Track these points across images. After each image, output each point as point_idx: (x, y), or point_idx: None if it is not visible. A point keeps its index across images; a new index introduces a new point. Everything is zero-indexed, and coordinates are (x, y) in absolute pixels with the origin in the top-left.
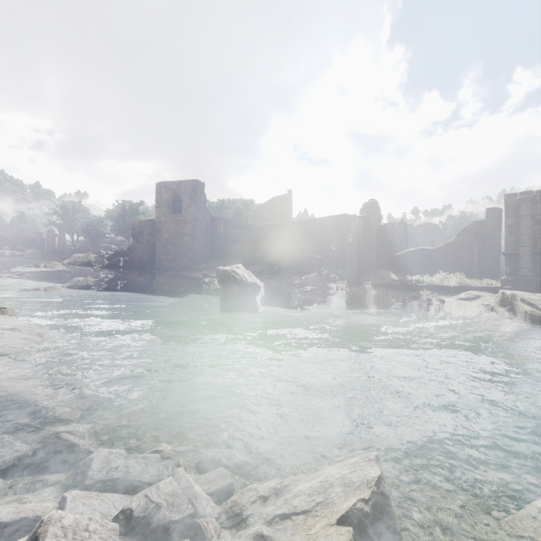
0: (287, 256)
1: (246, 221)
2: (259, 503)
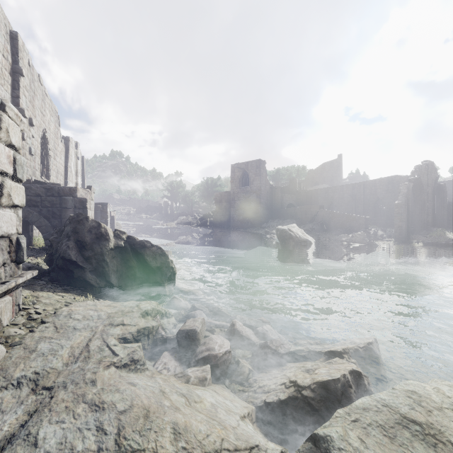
0: (335, 217)
1: (299, 187)
2: (308, 342)
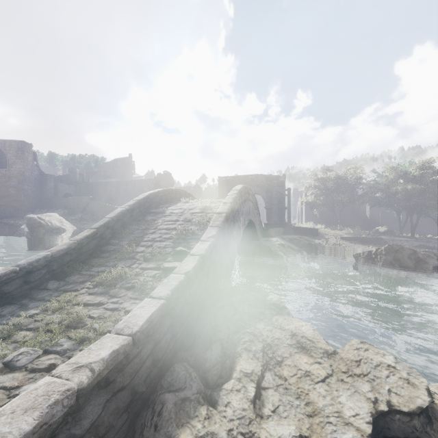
0: (103, 208)
1: (82, 178)
2: None
